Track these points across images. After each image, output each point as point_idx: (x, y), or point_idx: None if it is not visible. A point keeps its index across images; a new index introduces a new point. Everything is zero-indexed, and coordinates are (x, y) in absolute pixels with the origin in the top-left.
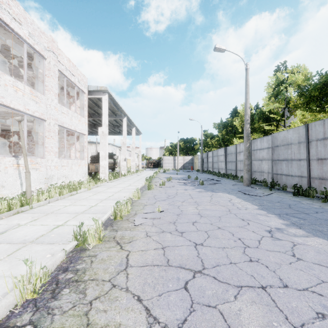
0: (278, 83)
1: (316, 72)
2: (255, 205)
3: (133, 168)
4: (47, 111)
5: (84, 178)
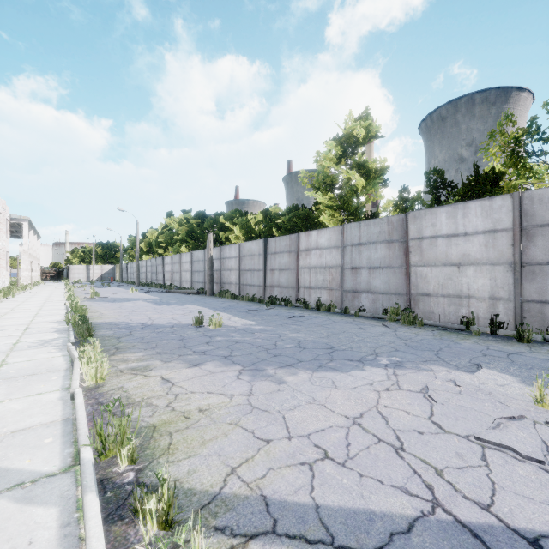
0: (164, 227)
1: (170, 232)
2: (124, 288)
3: (35, 279)
4: (2, 244)
5: (9, 285)
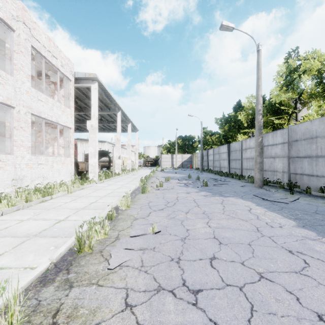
0: (291, 71)
1: None
2: (289, 218)
3: (129, 166)
4: (16, 96)
5: (69, 178)
